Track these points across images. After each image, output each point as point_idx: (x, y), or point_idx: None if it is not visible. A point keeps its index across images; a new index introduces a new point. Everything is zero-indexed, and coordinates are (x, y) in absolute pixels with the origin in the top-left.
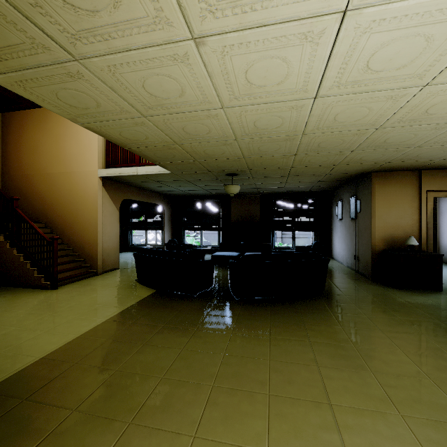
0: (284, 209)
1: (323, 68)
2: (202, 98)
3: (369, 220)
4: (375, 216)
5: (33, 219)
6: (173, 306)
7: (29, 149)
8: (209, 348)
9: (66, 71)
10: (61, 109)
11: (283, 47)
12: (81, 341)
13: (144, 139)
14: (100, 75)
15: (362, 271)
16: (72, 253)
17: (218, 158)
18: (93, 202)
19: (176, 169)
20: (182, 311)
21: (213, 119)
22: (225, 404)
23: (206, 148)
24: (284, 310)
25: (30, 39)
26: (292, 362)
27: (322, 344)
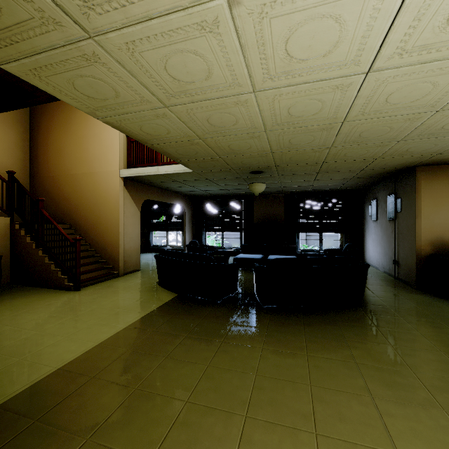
0: (310, 209)
1: (386, 29)
2: (231, 80)
3: (412, 220)
4: (420, 216)
5: (58, 220)
6: (196, 313)
7: (55, 151)
8: (238, 365)
9: (80, 53)
10: (79, 101)
11: (339, 0)
12: (100, 351)
13: (165, 134)
14: (118, 55)
15: (404, 277)
16: (95, 254)
17: (243, 154)
18: (115, 202)
19: (198, 167)
20: (206, 319)
21: (241, 106)
22: (262, 444)
23: (231, 142)
24: (319, 322)
25: (39, 12)
26: (338, 389)
27: (372, 368)
